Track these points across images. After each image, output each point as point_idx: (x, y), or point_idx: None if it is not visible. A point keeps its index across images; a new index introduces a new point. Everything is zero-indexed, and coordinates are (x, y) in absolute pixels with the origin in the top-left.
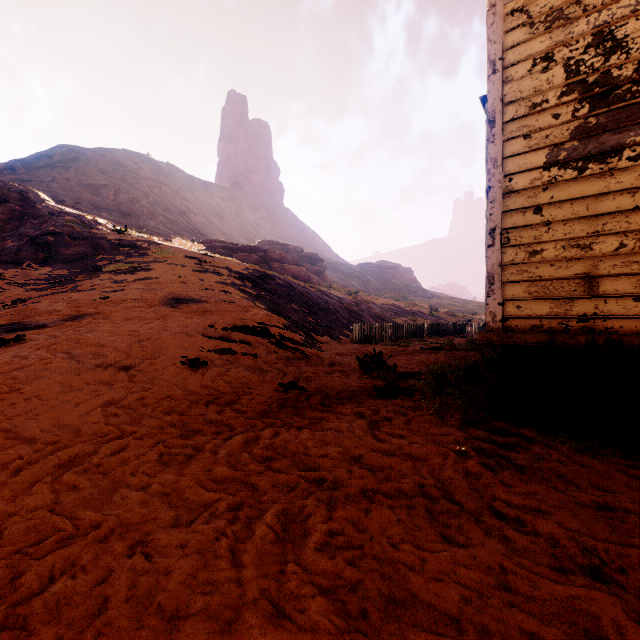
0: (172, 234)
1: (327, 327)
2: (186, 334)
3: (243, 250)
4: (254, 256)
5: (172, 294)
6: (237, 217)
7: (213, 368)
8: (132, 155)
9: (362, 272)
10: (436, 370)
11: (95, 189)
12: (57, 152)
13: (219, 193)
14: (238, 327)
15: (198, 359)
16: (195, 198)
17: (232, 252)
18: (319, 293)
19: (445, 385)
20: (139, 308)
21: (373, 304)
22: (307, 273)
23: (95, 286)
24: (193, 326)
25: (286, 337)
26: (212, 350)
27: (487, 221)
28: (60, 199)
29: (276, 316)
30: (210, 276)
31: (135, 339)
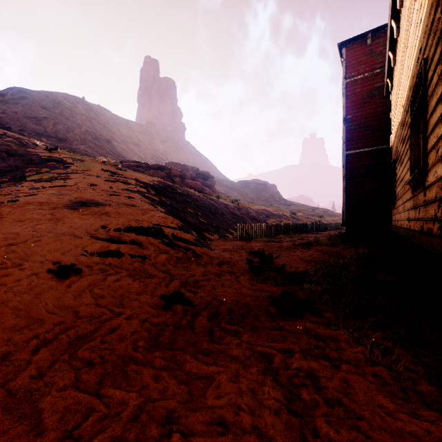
0: (98, 155)
1: (216, 227)
2: (72, 236)
3: (152, 168)
4: (161, 172)
5: (79, 198)
6: (151, 146)
7: (87, 276)
8: (70, 97)
9: (241, 187)
10: (326, 272)
11: (38, 120)
12: (9, 92)
13: (137, 128)
14: (132, 228)
15: (72, 265)
16: (119, 131)
17: (144, 169)
18: (210, 200)
19: (346, 293)
20: (39, 210)
21: (250, 209)
22: (201, 186)
23: (12, 191)
24: (84, 227)
25: (179, 237)
26: (96, 253)
27: (343, 142)
28: (7, 126)
29: (171, 218)
30: (119, 185)
31: (6, 242)
